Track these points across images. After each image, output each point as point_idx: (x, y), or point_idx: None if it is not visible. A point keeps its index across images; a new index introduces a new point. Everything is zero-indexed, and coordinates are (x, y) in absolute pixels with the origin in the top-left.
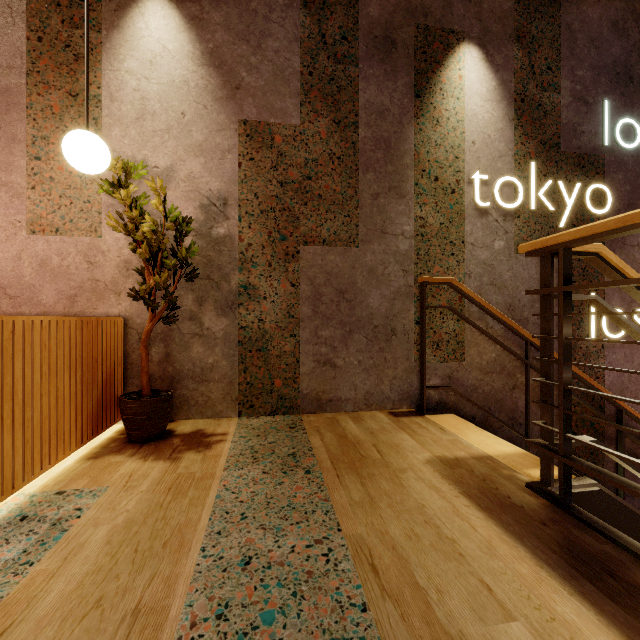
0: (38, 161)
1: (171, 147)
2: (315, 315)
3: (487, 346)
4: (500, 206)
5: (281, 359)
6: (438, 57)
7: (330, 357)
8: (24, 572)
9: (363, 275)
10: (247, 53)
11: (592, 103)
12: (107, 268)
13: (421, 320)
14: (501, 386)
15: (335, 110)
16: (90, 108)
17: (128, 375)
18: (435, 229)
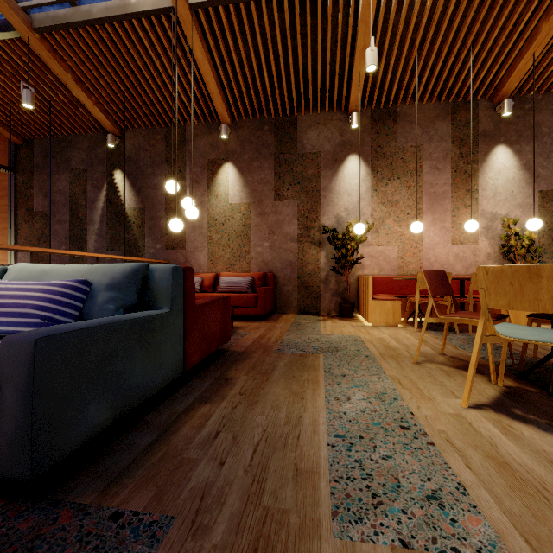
0: (454, 217)
1: (507, 206)
2: None
3: None
4: None
5: None
6: None
7: None
8: None
9: None
10: (541, 161)
11: None
12: (480, 256)
13: None
14: None
15: None
16: (474, 194)
17: None
18: None
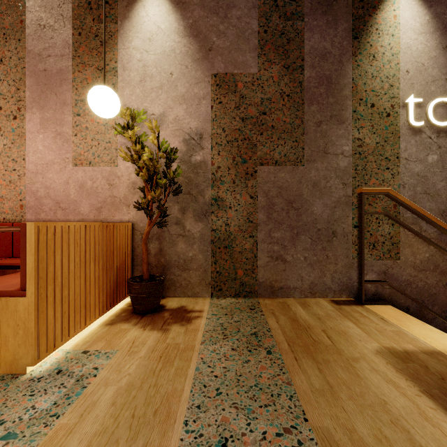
0: (79, 117)
1: (163, 99)
2: (269, 220)
3: (420, 247)
4: (433, 124)
5: (242, 254)
6: (374, 2)
7: (281, 254)
8: (52, 424)
9: (308, 188)
10: (217, 23)
11: None
12: (121, 188)
13: (360, 224)
14: (434, 282)
15: (285, 58)
16: (110, 77)
17: (134, 263)
18: (371, 148)
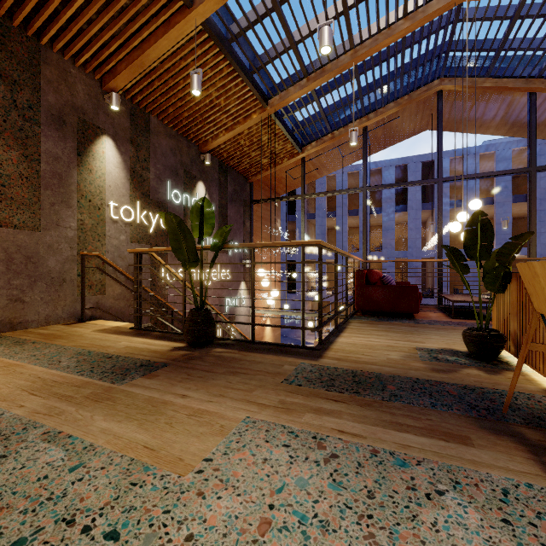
0: None
1: None
2: (8, 271)
3: (117, 286)
4: (123, 219)
5: None
6: (91, 138)
7: (20, 296)
8: None
9: (44, 248)
10: None
11: (163, 180)
12: None
13: (82, 274)
14: (124, 305)
15: (24, 148)
16: None
17: None
18: (90, 227)
